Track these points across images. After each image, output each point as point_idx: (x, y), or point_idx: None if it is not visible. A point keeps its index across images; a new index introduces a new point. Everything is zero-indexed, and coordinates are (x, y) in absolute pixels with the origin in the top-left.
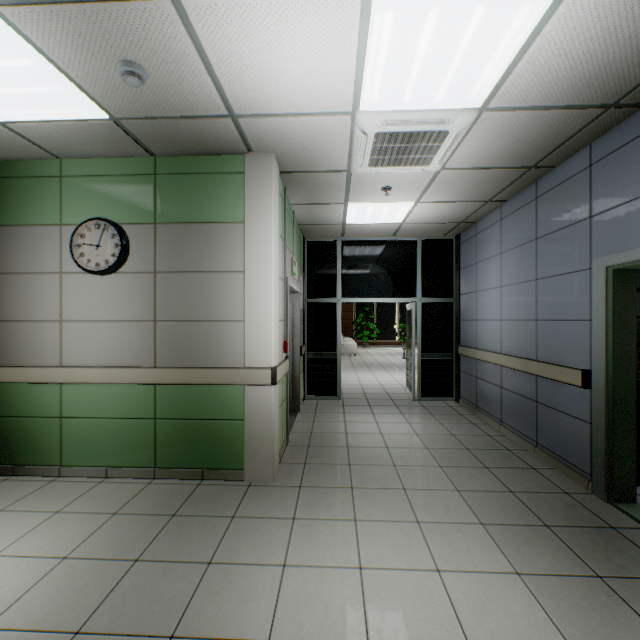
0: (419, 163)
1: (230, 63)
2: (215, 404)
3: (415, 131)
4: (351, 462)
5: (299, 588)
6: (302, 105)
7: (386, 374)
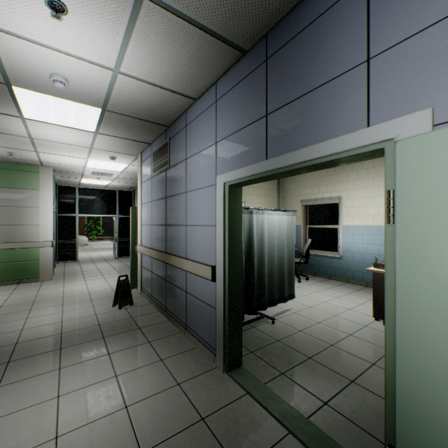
0: (108, 176)
1: (47, 158)
2: (25, 255)
3: (105, 172)
4: (84, 273)
5: (70, 288)
6: (68, 164)
7: (105, 252)
